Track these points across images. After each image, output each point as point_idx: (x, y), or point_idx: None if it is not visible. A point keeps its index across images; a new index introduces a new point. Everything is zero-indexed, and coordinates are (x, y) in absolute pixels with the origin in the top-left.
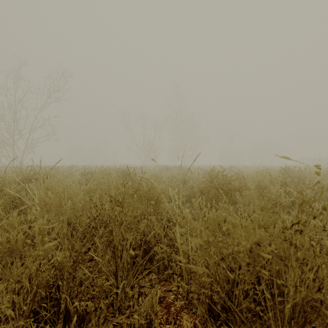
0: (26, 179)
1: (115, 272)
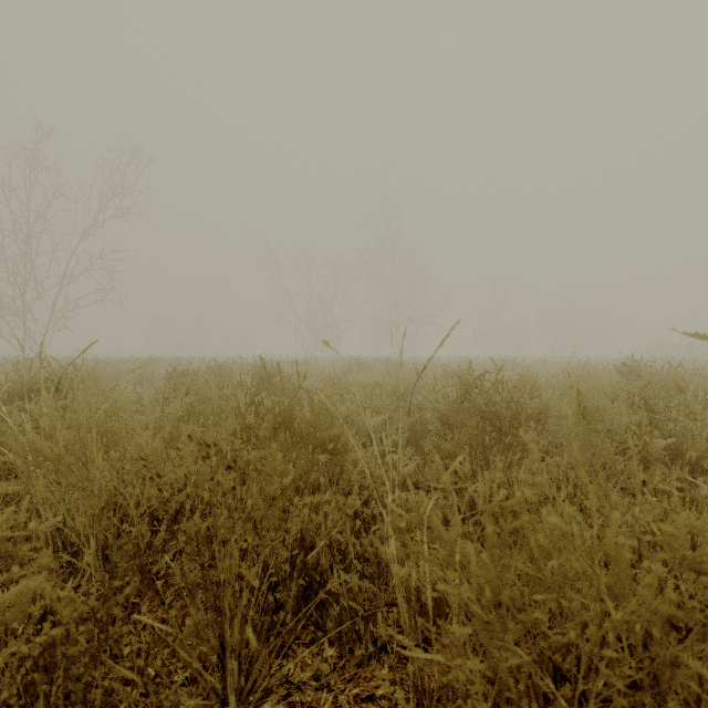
0: (29, 389)
1: (218, 655)
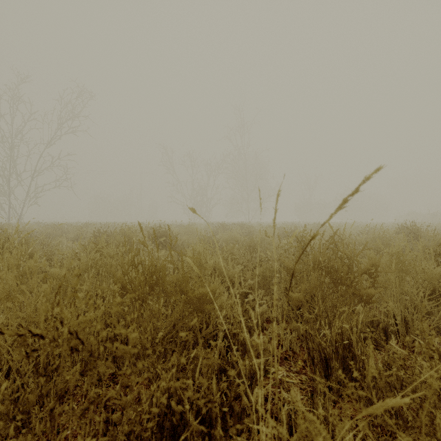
0: None
1: None
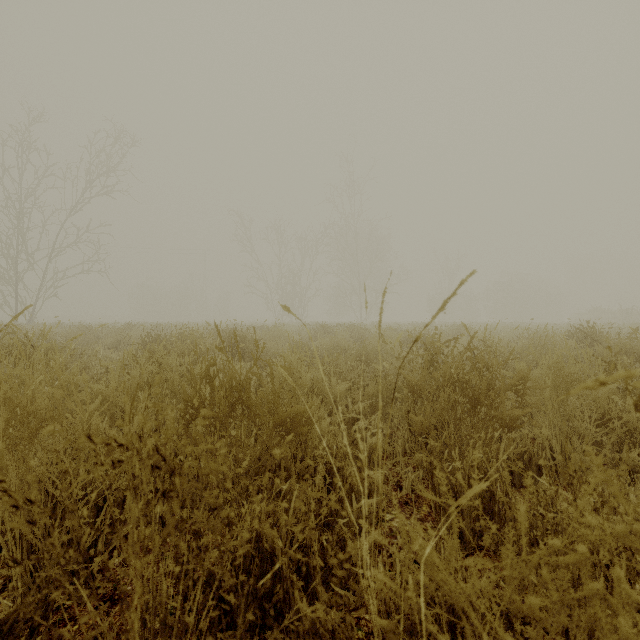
0: None
1: None
